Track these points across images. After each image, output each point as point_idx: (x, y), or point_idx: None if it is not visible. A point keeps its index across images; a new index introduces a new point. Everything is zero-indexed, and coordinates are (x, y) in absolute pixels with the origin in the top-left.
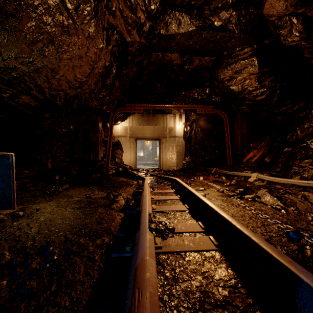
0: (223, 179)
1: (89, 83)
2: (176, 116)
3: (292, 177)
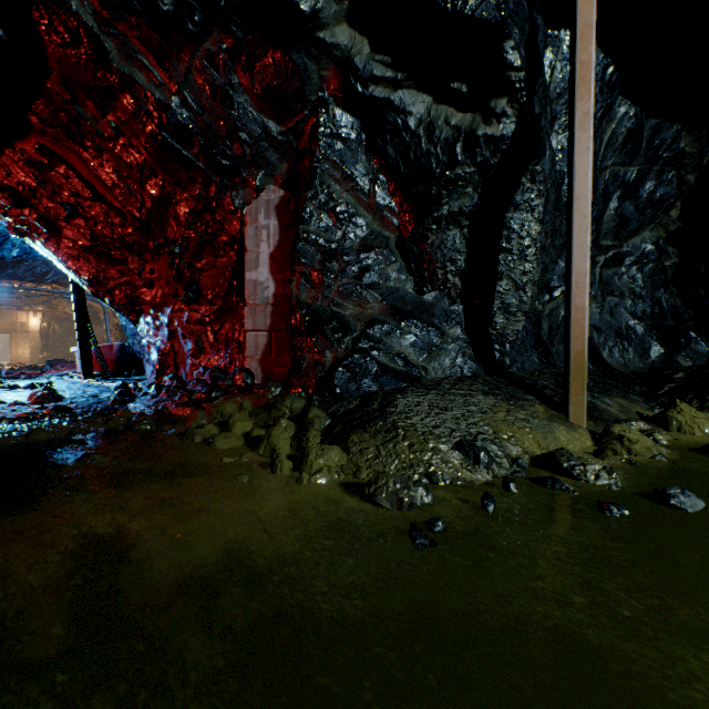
0: None
1: None
2: (30, 311)
3: None
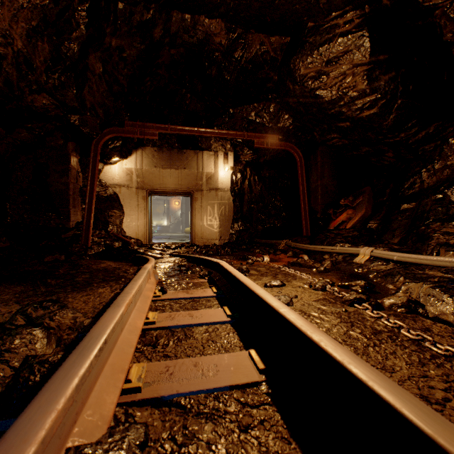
0: (305, 259)
1: (2, 28)
2: (218, 154)
3: (438, 253)
